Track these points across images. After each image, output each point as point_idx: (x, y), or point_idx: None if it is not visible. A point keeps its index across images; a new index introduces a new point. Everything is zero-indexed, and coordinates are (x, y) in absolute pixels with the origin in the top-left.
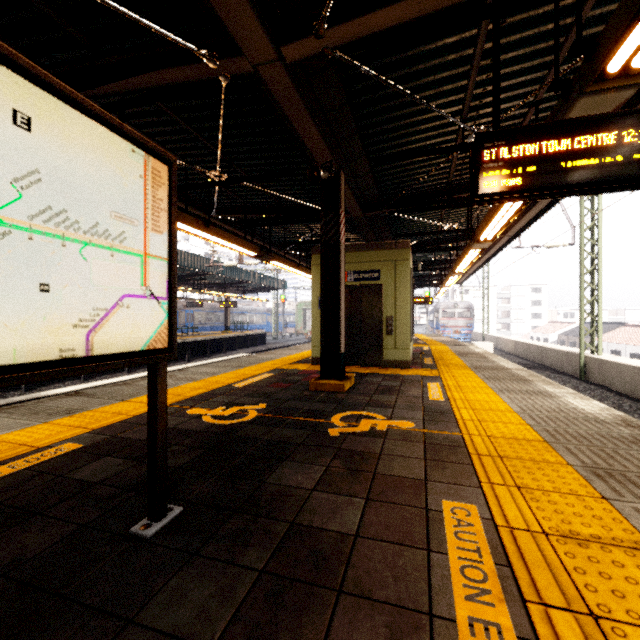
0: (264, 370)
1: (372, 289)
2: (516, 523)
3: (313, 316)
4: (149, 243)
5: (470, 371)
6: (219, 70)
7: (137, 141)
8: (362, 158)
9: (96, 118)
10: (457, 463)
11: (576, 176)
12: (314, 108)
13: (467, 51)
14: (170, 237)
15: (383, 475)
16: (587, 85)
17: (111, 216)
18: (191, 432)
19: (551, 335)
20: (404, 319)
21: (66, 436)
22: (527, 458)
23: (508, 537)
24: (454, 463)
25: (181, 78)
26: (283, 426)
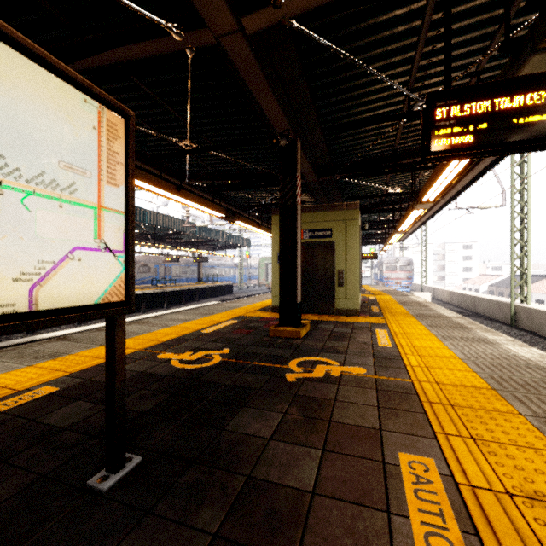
0: (229, 317)
1: (325, 245)
2: (477, 481)
3: (273, 269)
4: (104, 195)
5: (413, 319)
6: (185, 43)
7: (90, 91)
8: (316, 127)
9: (42, 62)
10: (410, 411)
11: (529, 132)
12: (273, 80)
13: (415, 22)
14: (127, 191)
15: (338, 423)
16: (542, 40)
17: (60, 166)
18: (159, 376)
19: (481, 286)
20: (354, 272)
21: (46, 379)
22: (478, 407)
23: (471, 497)
24: (407, 411)
25: (151, 52)
26: (244, 371)
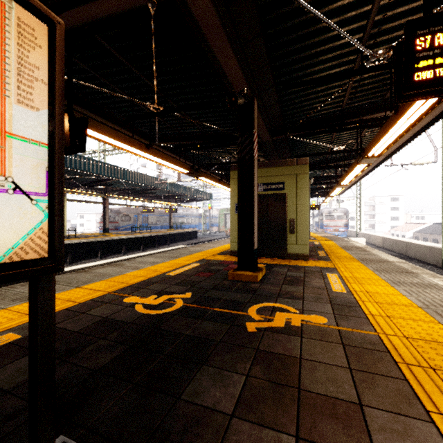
0: (193, 260)
1: (277, 197)
2: None
3: (231, 218)
4: (12, 118)
5: (359, 263)
6: None
7: None
8: (271, 88)
9: None
10: (388, 376)
11: None
12: (232, 38)
13: None
14: (52, 117)
15: (309, 393)
16: None
17: None
18: (121, 323)
19: (408, 232)
20: (304, 221)
21: (13, 324)
22: None
23: None
24: (384, 376)
25: (115, 8)
26: (204, 318)
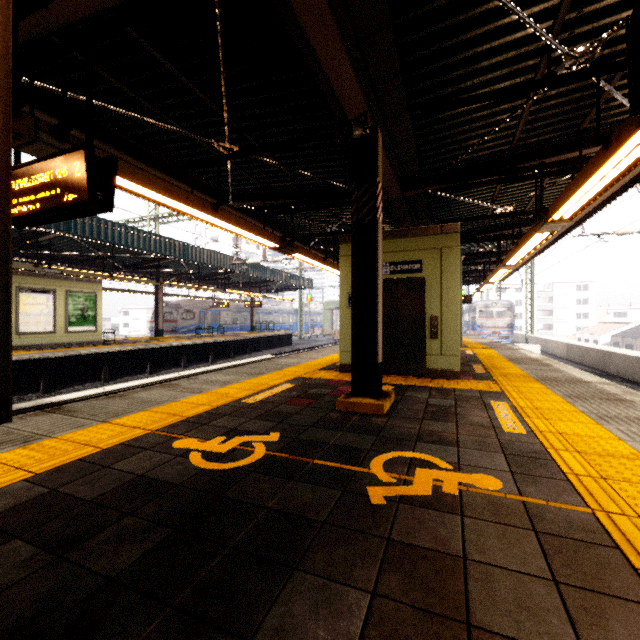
0: (284, 379)
1: (412, 283)
2: None
3: (341, 316)
4: None
5: (539, 384)
6: None
7: None
8: (404, 115)
9: None
10: (627, 600)
11: None
12: (344, 31)
13: None
14: None
15: (489, 634)
16: None
17: None
18: (164, 485)
19: (602, 337)
20: (452, 319)
21: None
22: None
23: None
24: (621, 599)
25: None
26: (299, 478)
